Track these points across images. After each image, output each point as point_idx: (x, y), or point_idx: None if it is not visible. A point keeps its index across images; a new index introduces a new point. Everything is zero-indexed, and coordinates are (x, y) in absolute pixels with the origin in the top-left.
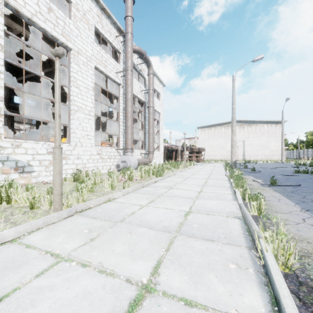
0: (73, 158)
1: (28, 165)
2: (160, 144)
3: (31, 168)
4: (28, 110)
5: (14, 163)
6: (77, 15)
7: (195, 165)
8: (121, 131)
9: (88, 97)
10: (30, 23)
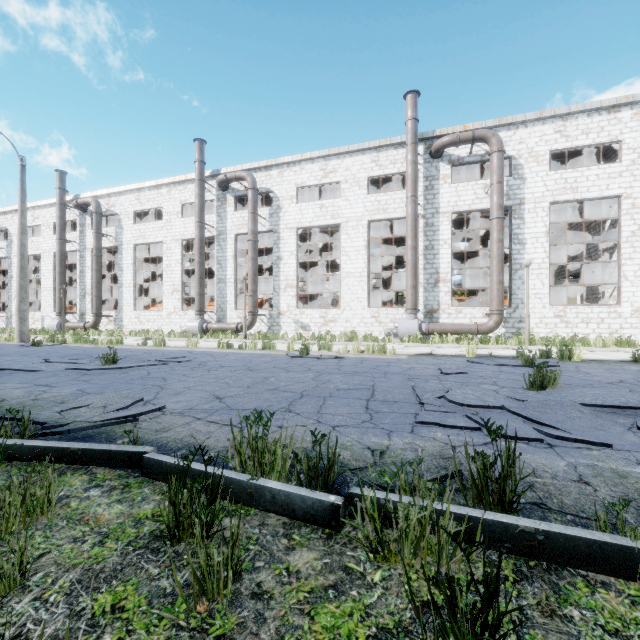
0: (342, 321)
1: (308, 326)
2: (621, 283)
3: (309, 328)
4: (453, 257)
5: (301, 324)
6: (345, 188)
7: (626, 348)
8: (419, 283)
9: (359, 259)
10: (311, 228)
